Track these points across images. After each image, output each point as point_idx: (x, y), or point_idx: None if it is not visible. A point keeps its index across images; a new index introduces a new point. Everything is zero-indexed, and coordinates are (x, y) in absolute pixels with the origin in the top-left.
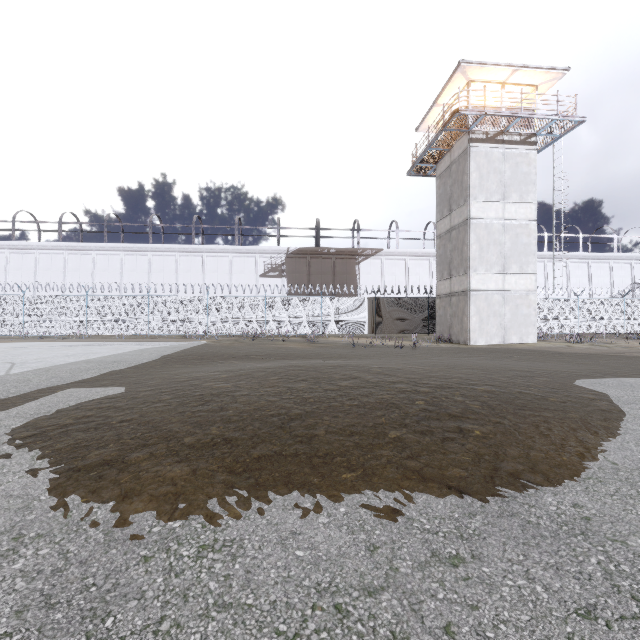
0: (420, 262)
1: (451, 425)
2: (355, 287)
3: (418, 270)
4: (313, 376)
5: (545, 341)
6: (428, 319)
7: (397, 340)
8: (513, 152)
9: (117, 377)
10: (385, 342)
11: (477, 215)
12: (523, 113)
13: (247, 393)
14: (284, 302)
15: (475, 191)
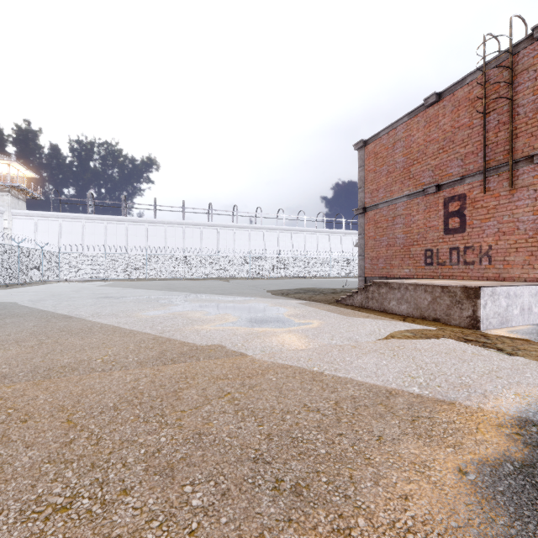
0: None
1: None
2: None
3: None
4: None
5: None
6: None
7: None
8: None
9: None
10: None
11: None
12: None
13: None
14: None
15: None
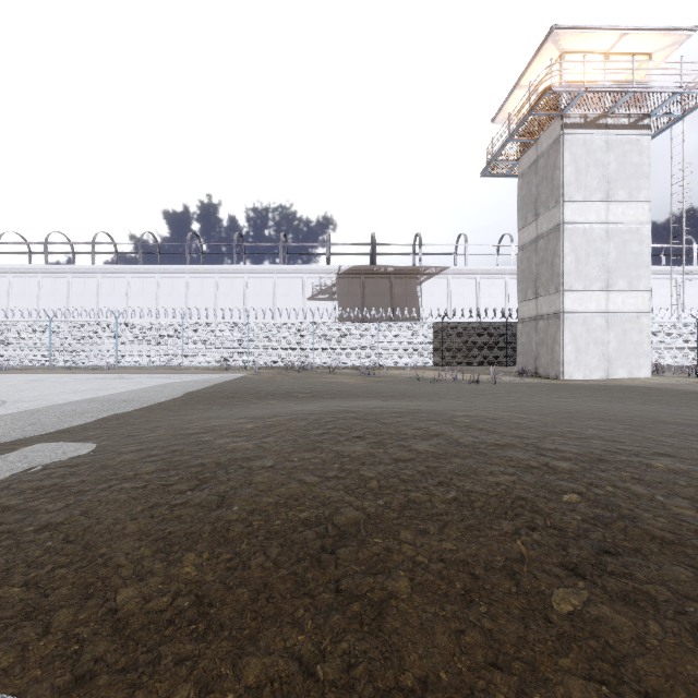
0: (494, 281)
1: (679, 574)
2: (416, 311)
3: (491, 290)
4: (373, 431)
5: (660, 375)
6: (506, 348)
7: (469, 373)
8: (620, 139)
9: (114, 424)
10: (456, 376)
11: (573, 219)
12: (635, 87)
13: (272, 463)
14: (335, 328)
15: (570, 189)
